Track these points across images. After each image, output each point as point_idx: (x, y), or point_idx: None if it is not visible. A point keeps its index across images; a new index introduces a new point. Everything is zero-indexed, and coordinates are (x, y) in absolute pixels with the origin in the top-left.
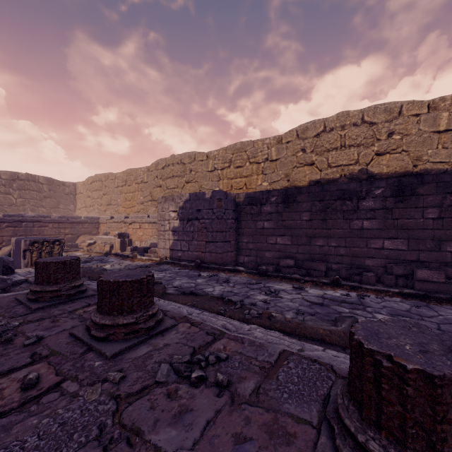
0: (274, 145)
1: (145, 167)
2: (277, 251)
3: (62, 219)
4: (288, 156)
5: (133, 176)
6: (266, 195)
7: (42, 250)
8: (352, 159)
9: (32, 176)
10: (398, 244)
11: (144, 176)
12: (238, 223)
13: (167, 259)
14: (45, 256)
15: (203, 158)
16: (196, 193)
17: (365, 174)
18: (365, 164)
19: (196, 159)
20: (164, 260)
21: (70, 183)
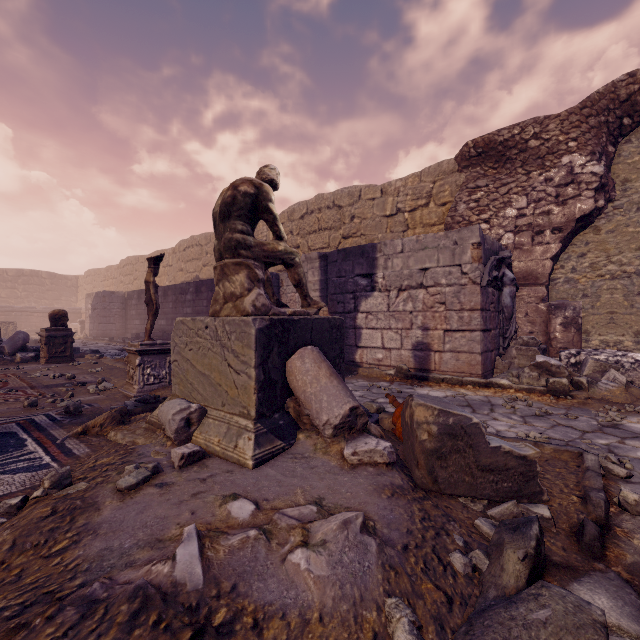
0: (171, 255)
1: (116, 265)
2: (136, 329)
3: (46, 310)
4: (175, 263)
5: (110, 272)
6: (133, 293)
7: (2, 328)
8: (194, 269)
9: (36, 272)
10: (164, 322)
11: (115, 273)
12: (125, 312)
13: (87, 336)
14: (4, 332)
15: (143, 261)
16: (97, 292)
17: (198, 279)
18: (199, 272)
19: (139, 261)
20: (84, 337)
21: (72, 277)
